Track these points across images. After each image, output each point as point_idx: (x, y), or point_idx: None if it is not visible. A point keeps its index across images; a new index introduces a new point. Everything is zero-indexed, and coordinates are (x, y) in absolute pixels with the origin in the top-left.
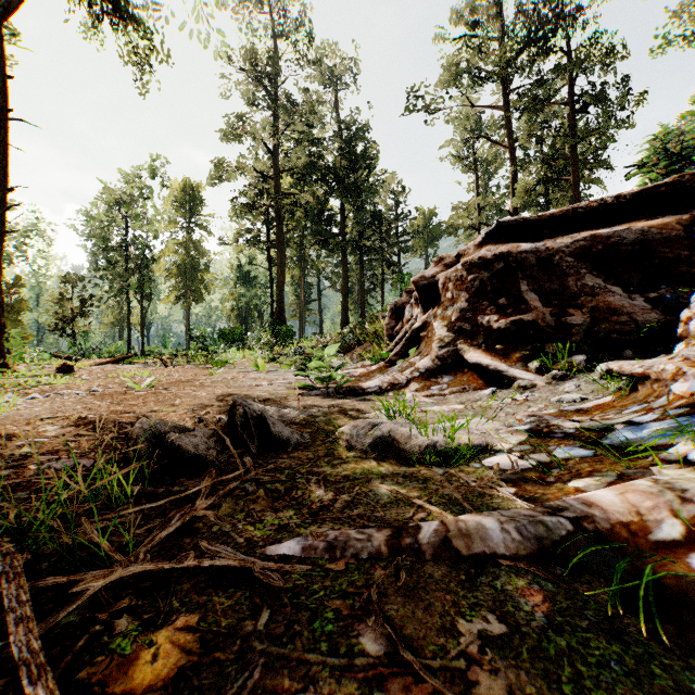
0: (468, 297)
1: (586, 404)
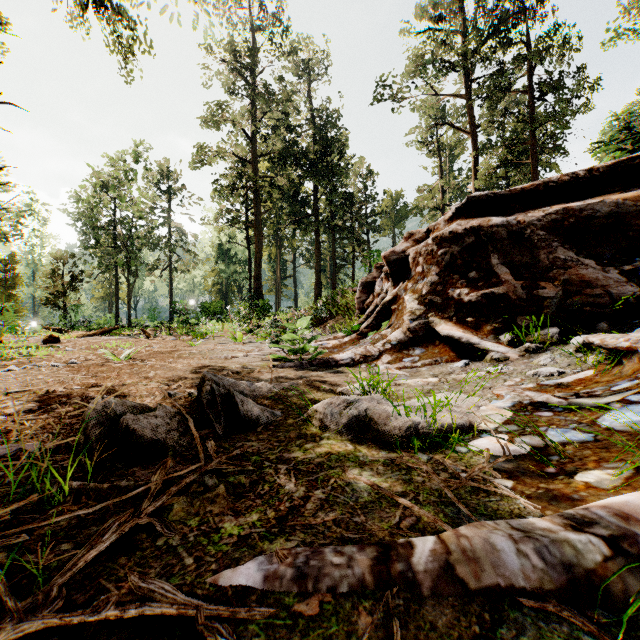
0: (438, 270)
1: (567, 378)
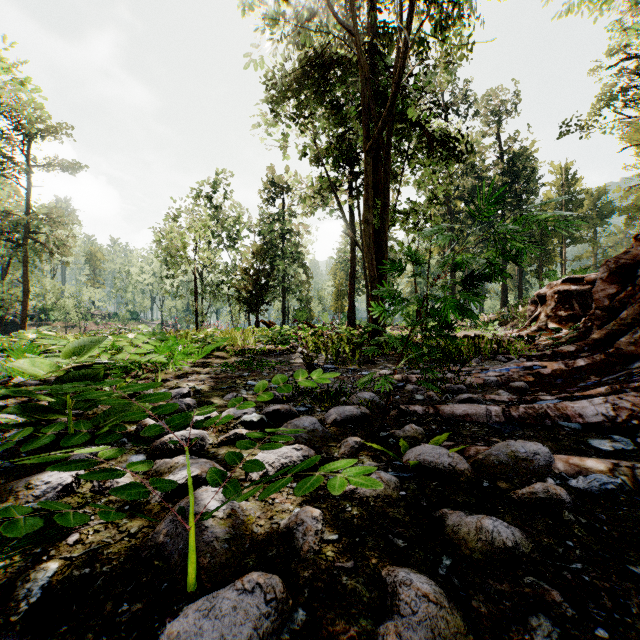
0: (554, 304)
1: None
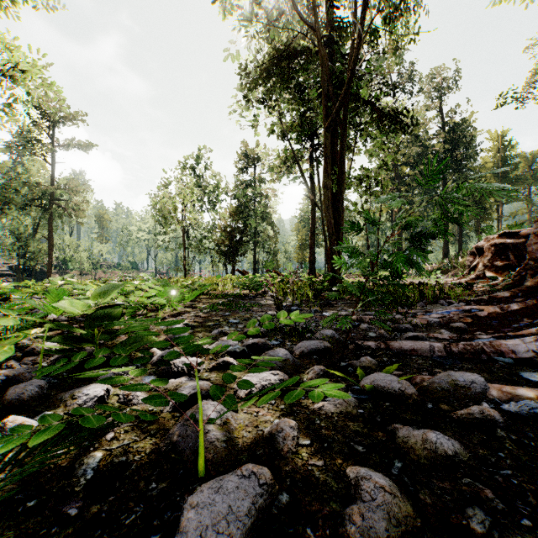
0: (491, 255)
1: None
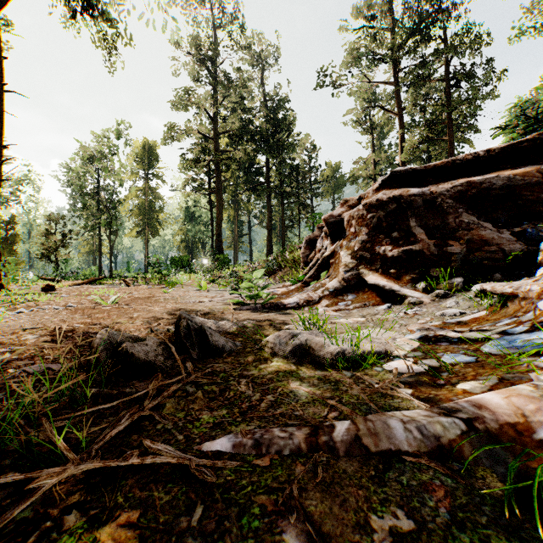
0: (368, 231)
1: (465, 317)
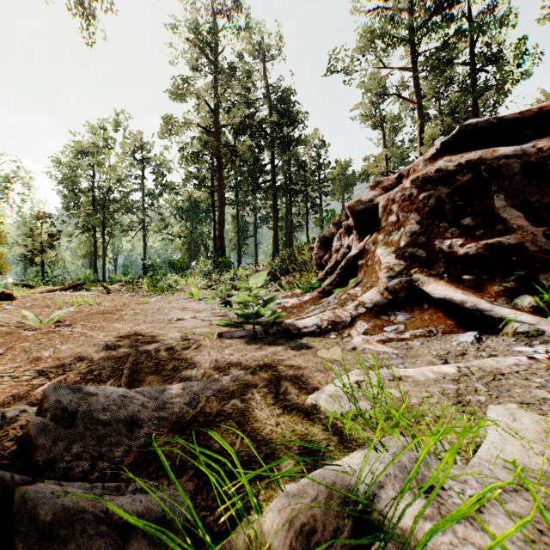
0: (419, 218)
1: None
